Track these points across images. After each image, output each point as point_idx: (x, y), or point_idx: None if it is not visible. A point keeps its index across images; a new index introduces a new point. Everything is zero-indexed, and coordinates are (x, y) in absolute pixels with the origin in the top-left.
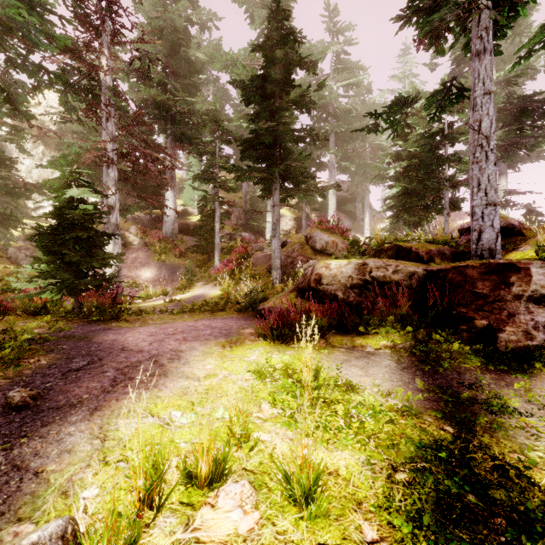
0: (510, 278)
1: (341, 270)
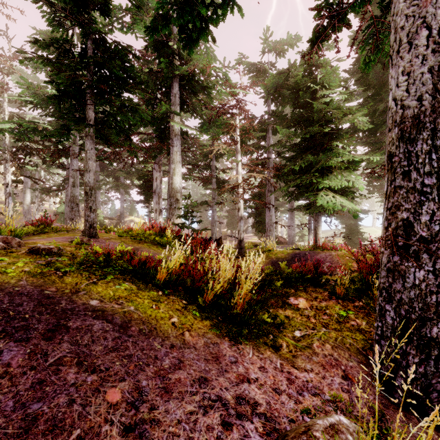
0: (126, 222)
1: (107, 221)
